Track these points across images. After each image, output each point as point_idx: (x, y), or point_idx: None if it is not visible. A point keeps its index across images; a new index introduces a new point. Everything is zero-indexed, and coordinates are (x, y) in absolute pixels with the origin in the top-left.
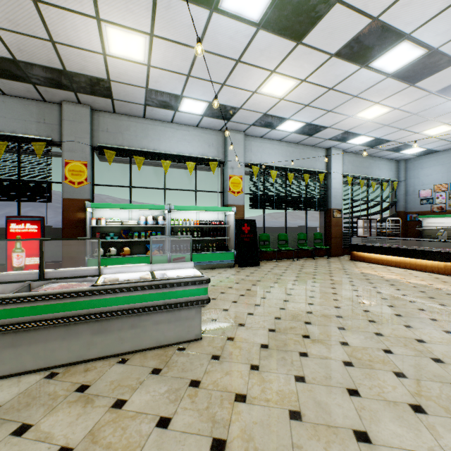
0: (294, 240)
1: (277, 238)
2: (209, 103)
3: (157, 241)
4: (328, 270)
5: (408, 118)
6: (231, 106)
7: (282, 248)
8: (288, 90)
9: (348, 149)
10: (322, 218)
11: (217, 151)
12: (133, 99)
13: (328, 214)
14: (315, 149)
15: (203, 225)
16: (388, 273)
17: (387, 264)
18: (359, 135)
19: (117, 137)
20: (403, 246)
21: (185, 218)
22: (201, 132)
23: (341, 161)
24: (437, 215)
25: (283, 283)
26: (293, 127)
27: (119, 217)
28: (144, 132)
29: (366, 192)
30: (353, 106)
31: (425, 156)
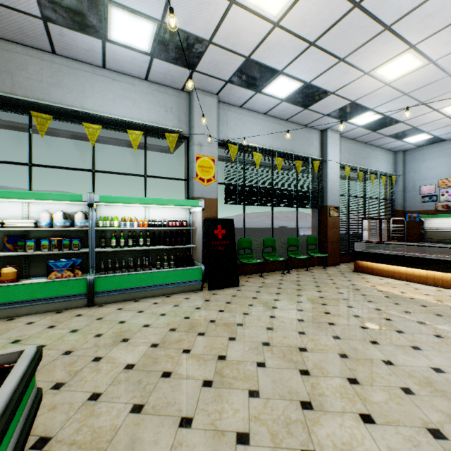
0: (282, 246)
1: (261, 244)
2: (158, 24)
3: (77, 253)
4: (337, 292)
5: (438, 81)
6: (195, 34)
7: (269, 258)
8: (289, 1)
9: (346, 132)
10: (315, 217)
11: (178, 120)
12: (15, 0)
13: (323, 213)
14: (308, 129)
15: (153, 228)
16: (422, 295)
17: (407, 279)
18: (367, 110)
19: (1, 79)
20: (428, 255)
21: (127, 216)
22: (153, 89)
23: (338, 146)
24: (444, 215)
25: (283, 331)
26: (285, 91)
27: (3, 214)
28: (55, 77)
29: (363, 186)
30: (377, 52)
31: (428, 147)
